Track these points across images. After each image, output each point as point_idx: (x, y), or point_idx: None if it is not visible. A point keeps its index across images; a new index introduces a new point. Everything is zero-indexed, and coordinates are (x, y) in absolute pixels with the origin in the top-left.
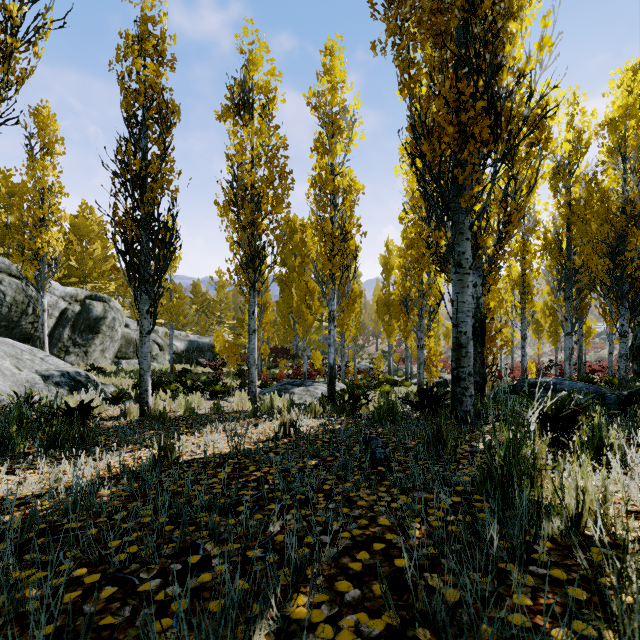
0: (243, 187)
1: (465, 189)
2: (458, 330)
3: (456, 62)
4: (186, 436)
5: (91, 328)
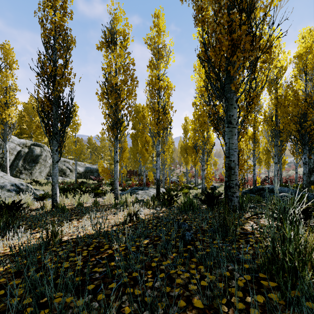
0: (111, 85)
1: (233, 79)
2: (229, 159)
3: (228, 8)
4: (73, 221)
5: (34, 160)
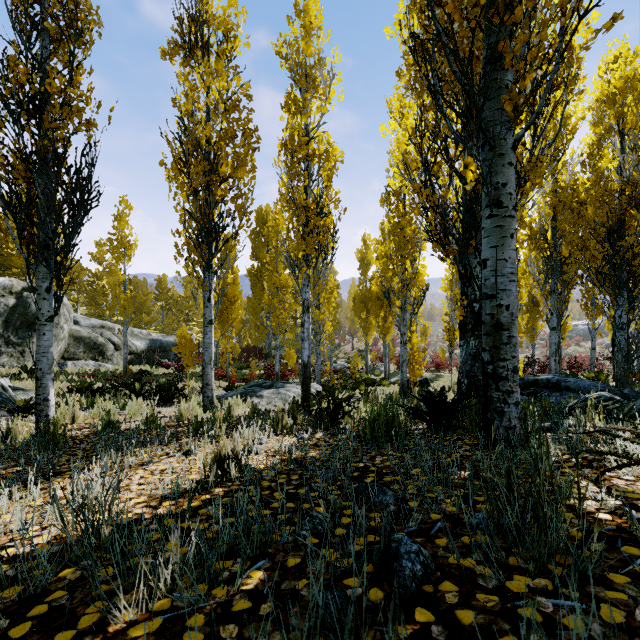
0: (195, 142)
1: (506, 88)
2: (496, 303)
3: None
4: (57, 480)
5: (29, 324)
